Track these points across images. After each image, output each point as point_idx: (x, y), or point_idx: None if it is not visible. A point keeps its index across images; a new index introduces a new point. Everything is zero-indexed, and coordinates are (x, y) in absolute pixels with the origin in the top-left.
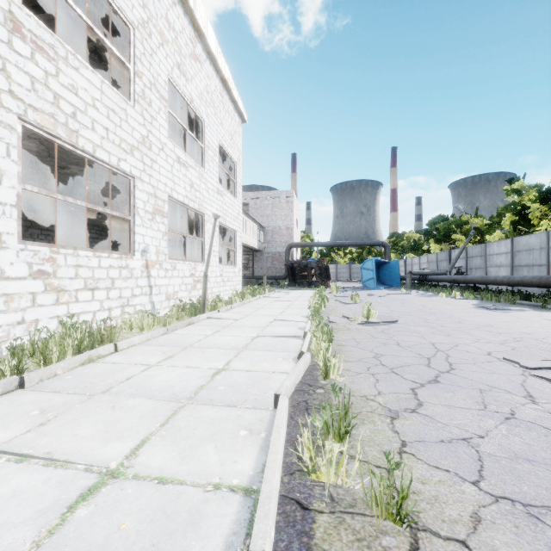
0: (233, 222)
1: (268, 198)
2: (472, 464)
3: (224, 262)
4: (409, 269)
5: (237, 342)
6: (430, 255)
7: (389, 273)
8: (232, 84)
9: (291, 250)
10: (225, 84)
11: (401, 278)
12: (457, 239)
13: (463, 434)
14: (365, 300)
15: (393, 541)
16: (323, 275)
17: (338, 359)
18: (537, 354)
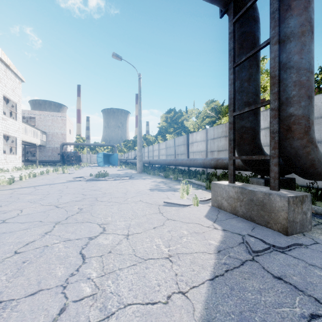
0: (15, 133)
1: (49, 116)
2: (31, 183)
3: (9, 152)
4: (129, 157)
5: (1, 178)
6: (134, 151)
7: (114, 159)
8: (12, 66)
9: (64, 146)
10: (8, 66)
11: (121, 161)
12: (144, 145)
13: (37, 182)
14: (83, 170)
15: (8, 185)
16: (77, 160)
17: (31, 179)
18: (87, 176)
